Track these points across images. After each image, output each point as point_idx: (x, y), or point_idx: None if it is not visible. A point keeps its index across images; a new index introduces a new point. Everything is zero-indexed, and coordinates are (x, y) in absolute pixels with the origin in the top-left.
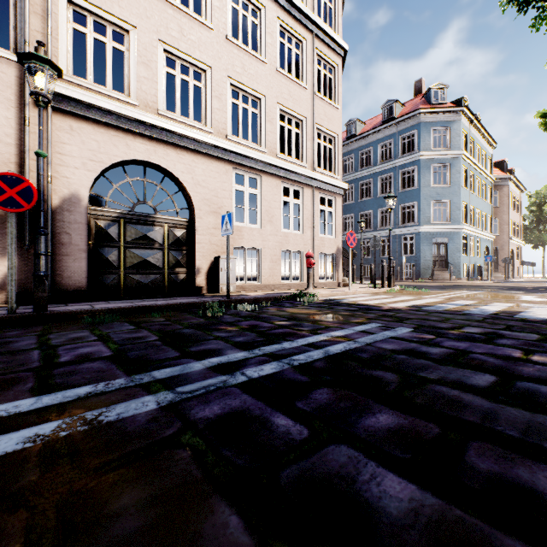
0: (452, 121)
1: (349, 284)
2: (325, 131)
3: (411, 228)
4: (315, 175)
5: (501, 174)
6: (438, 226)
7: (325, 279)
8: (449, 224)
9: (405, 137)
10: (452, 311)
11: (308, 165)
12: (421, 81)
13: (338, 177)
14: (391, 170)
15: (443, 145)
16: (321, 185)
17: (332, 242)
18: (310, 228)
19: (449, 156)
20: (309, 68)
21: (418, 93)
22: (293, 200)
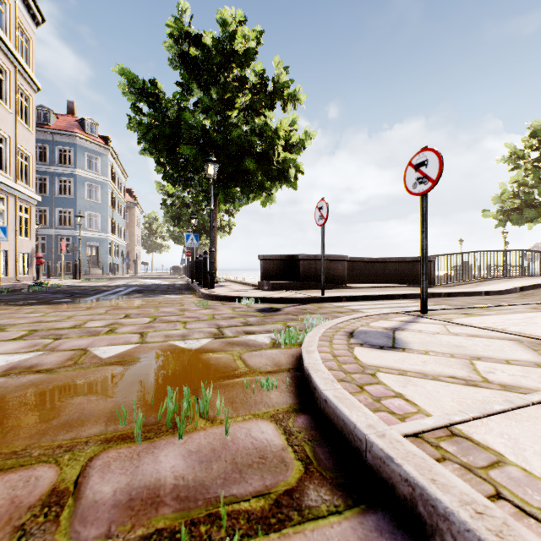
0: (102, 154)
1: (62, 276)
2: (23, 150)
3: (69, 231)
4: (21, 188)
5: (131, 199)
6: (92, 233)
7: (23, 274)
8: (101, 232)
9: (62, 149)
10: (139, 284)
11: (12, 177)
12: (75, 104)
13: (34, 190)
14: (47, 174)
15: (88, 161)
16: (23, 195)
17: (29, 243)
18: (14, 231)
19: (100, 180)
20: (13, 96)
21: (71, 113)
22: (0, 206)
